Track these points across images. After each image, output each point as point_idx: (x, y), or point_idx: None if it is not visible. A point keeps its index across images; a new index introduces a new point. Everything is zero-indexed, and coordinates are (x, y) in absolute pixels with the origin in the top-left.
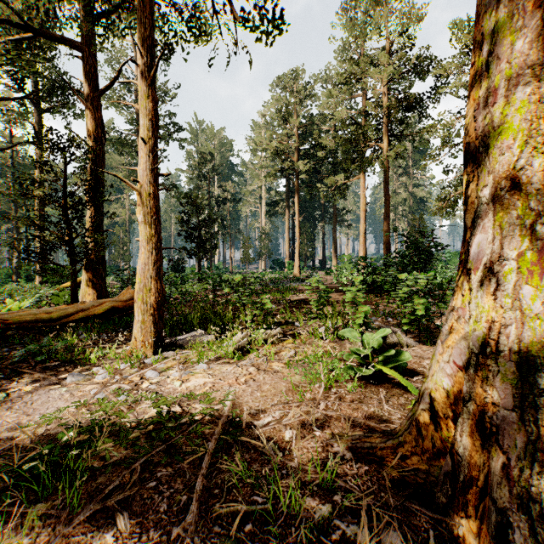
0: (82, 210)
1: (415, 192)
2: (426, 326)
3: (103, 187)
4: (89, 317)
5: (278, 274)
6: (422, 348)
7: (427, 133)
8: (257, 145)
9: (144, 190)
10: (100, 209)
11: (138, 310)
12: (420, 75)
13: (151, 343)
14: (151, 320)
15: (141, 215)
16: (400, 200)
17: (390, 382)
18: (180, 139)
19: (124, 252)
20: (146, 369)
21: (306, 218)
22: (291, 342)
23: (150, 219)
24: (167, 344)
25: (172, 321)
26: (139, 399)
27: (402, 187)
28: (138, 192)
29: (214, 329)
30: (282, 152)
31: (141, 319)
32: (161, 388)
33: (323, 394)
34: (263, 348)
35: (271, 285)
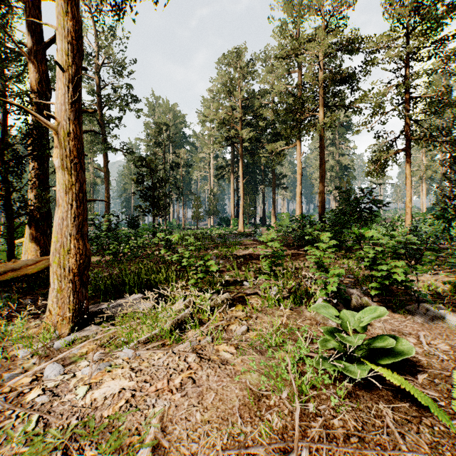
0: (19, 163)
1: (340, 160)
2: (387, 288)
3: (42, 139)
4: (21, 277)
5: (224, 229)
6: (394, 317)
7: (361, 101)
8: (206, 117)
9: (62, 129)
10: (45, 164)
11: (53, 276)
12: (352, 51)
13: (69, 317)
14: (70, 287)
15: (59, 159)
16: (328, 167)
17: (385, 383)
18: (137, 110)
19: (88, 210)
20: (45, 363)
21: (249, 181)
22: (241, 308)
23: (70, 164)
24: (95, 313)
25: (105, 285)
26: (5, 435)
27: (330, 156)
28: (56, 131)
29: (155, 291)
30: (228, 122)
31: (57, 286)
32: (54, 403)
33: (299, 422)
34: (207, 323)
35: (218, 239)
